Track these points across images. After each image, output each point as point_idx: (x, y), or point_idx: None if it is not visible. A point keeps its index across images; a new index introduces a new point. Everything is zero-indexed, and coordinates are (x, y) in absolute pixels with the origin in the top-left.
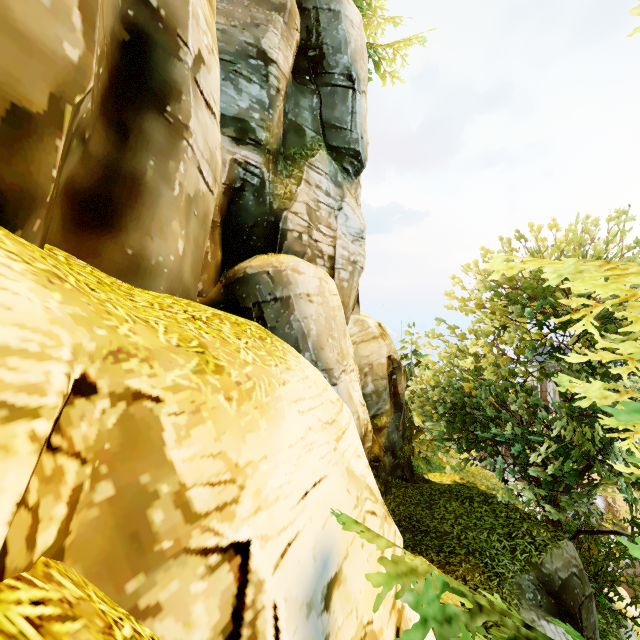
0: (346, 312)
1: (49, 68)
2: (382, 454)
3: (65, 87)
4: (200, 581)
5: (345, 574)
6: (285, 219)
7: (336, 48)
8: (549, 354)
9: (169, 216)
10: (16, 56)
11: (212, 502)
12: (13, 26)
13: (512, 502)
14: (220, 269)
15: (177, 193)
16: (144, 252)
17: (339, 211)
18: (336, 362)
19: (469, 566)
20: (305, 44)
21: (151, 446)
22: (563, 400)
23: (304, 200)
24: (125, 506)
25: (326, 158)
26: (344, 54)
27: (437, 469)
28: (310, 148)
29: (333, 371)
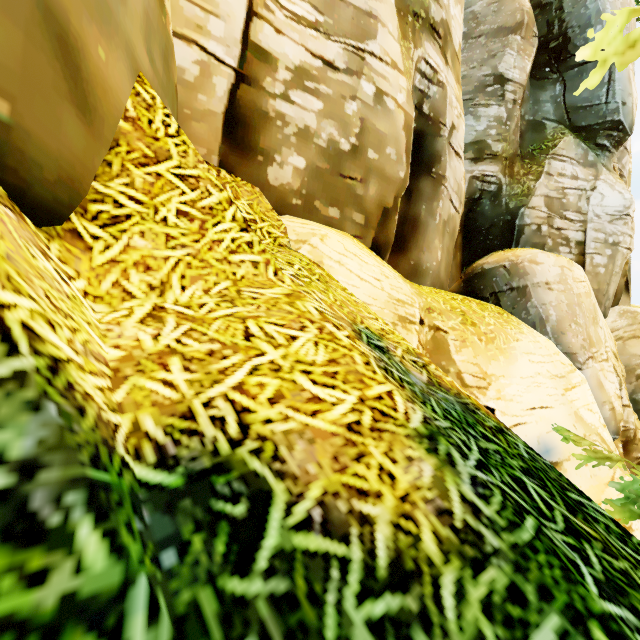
0: (603, 301)
1: (394, 186)
2: None
3: (399, 191)
4: None
5: (565, 468)
6: (522, 215)
7: (584, 25)
8: None
9: (433, 237)
10: (385, 187)
11: (474, 383)
12: (385, 176)
13: None
14: (460, 268)
15: (437, 221)
16: (419, 262)
17: (590, 192)
18: (580, 347)
19: None
20: (545, 39)
21: (445, 351)
22: None
23: (543, 192)
24: None
25: (571, 143)
26: (596, 26)
27: None
28: (551, 139)
29: (576, 356)
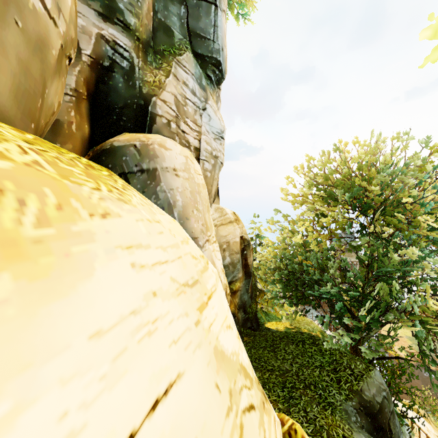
0: (209, 198)
1: None
2: (236, 311)
3: None
4: None
5: None
6: (154, 104)
7: None
8: (358, 231)
9: None
10: None
11: None
12: None
13: (337, 344)
14: (88, 143)
15: None
16: None
17: (203, 111)
18: (201, 232)
19: (308, 398)
20: None
21: None
22: (362, 266)
23: (172, 92)
24: None
25: (192, 60)
26: None
27: (274, 319)
28: (178, 48)
29: (198, 240)
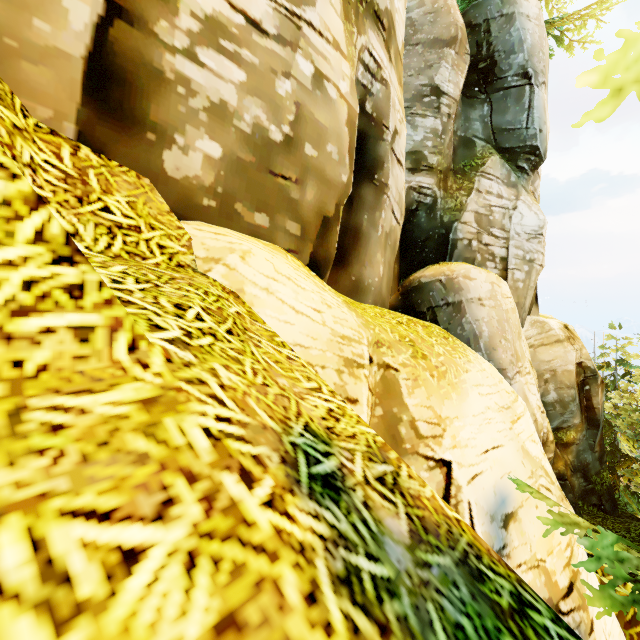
0: (521, 313)
1: (336, 191)
2: (569, 473)
3: (341, 198)
4: (425, 472)
5: (520, 517)
6: (455, 230)
7: (509, 51)
8: None
9: (375, 250)
10: (326, 192)
11: (429, 432)
12: (326, 178)
13: None
14: (397, 280)
15: (380, 233)
16: (361, 278)
17: (512, 211)
18: (509, 363)
19: None
20: (475, 59)
21: (396, 394)
22: None
23: (474, 208)
24: (388, 421)
25: (498, 163)
26: (518, 54)
27: None
28: (480, 157)
29: (506, 371)
